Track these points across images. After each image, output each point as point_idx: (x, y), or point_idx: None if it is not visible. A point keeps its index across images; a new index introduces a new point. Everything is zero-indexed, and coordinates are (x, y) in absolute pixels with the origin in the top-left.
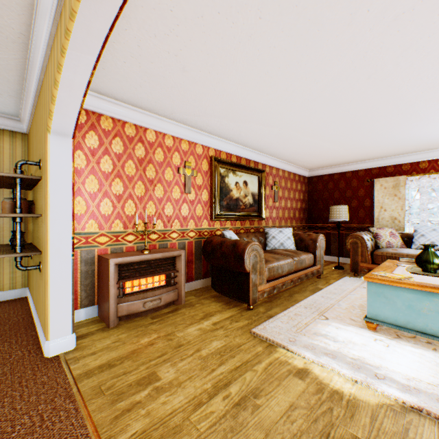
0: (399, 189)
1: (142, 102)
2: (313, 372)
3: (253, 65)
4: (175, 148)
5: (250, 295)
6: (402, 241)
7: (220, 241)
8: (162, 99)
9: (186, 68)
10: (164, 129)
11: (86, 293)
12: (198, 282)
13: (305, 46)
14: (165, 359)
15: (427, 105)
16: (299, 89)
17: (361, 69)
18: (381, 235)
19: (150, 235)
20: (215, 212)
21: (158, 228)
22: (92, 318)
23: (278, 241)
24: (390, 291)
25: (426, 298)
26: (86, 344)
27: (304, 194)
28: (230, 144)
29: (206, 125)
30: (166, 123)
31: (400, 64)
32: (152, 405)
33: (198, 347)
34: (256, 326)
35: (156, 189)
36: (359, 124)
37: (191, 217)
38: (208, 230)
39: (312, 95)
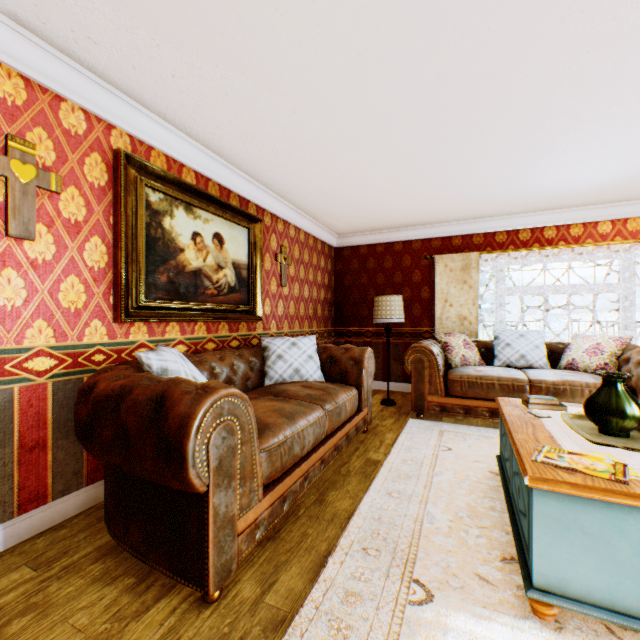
0: (470, 273)
1: None
2: None
3: None
4: None
5: (209, 566)
6: (480, 354)
7: (120, 386)
8: None
9: None
10: None
11: None
12: (69, 499)
13: None
14: None
15: (570, 102)
16: None
17: None
18: (453, 346)
19: None
20: (130, 301)
21: None
22: None
23: (289, 364)
24: (600, 515)
25: None
26: None
27: (330, 276)
28: (178, 136)
29: (83, 36)
30: None
31: None
32: None
33: None
34: None
35: None
36: (448, 130)
37: (40, 311)
38: (107, 347)
39: None
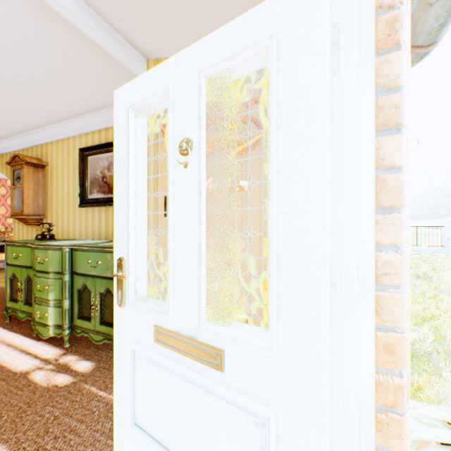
0: None
1: None
2: None
3: None
4: None
5: None
6: None
7: None
8: None
9: None
10: None
11: None
12: None
13: None
14: None
15: None
16: None
17: None
18: None
19: (10, 234)
20: None
21: None
22: None
23: None
24: None
25: None
26: None
27: None
28: None
29: None
30: None
31: None
32: (3, 280)
33: None
34: None
35: None
36: None
37: None
38: None
39: None
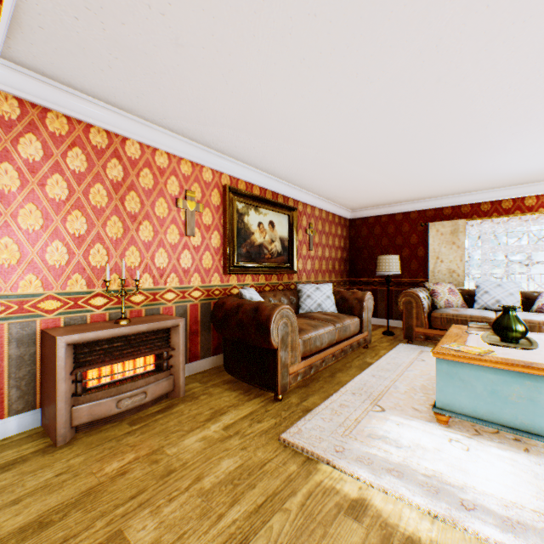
0: (458, 236)
1: (116, 95)
2: (374, 504)
3: (283, 44)
4: (171, 170)
5: (278, 381)
6: (463, 300)
7: (236, 303)
8: (147, 93)
9: (181, 39)
10: (154, 142)
11: (20, 392)
12: (206, 361)
13: (359, 19)
14: (142, 502)
15: (502, 128)
16: (346, 91)
17: (431, 66)
18: (439, 292)
19: (132, 297)
20: (230, 263)
21: (145, 286)
22: (30, 430)
23: (314, 301)
24: (468, 371)
25: (515, 380)
26: (6, 483)
27: (345, 240)
28: (252, 170)
29: (216, 140)
30: (157, 133)
31: (481, 63)
32: None
33: (199, 473)
34: (287, 429)
35: (142, 229)
36: (418, 150)
37: (196, 269)
38: (220, 287)
39: (363, 102)
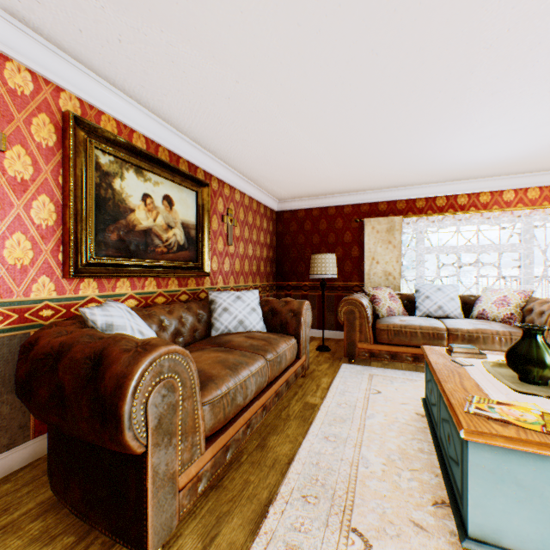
0: (394, 234)
1: None
2: None
3: None
4: None
5: (147, 527)
6: (403, 306)
7: (59, 343)
8: None
9: None
10: None
11: None
12: (15, 453)
13: None
14: None
15: (488, 79)
16: None
17: None
18: (380, 298)
19: None
20: (79, 258)
21: None
22: None
23: (234, 316)
24: (534, 468)
25: None
26: None
27: (272, 236)
28: (128, 102)
29: None
30: None
31: None
32: None
33: None
34: None
35: None
36: (379, 103)
37: None
38: (55, 303)
39: None
